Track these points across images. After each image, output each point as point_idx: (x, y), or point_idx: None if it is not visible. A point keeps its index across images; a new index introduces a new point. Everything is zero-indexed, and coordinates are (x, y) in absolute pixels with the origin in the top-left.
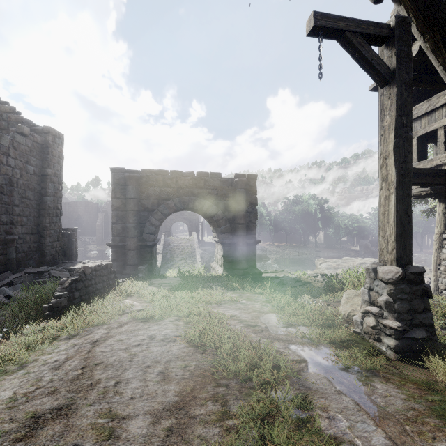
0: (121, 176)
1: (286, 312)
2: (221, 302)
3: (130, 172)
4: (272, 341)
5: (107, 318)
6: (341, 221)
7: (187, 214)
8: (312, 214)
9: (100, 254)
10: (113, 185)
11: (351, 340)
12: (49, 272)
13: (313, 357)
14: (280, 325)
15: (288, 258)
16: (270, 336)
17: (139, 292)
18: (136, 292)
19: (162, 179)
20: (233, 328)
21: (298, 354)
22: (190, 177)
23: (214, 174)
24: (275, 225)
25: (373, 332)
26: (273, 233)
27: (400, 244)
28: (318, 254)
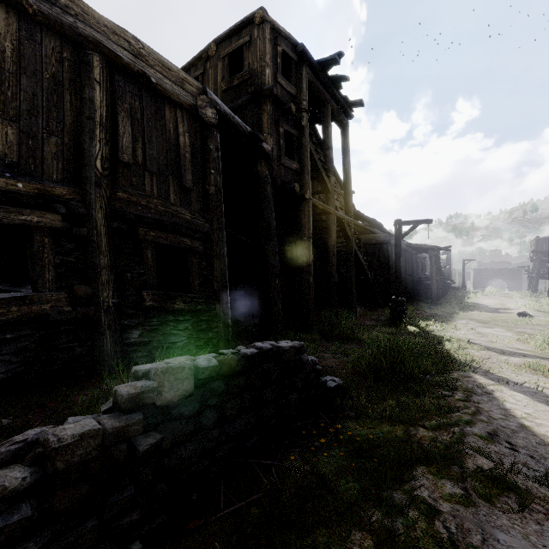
0: (475, 270)
1: None
2: None
3: (478, 269)
4: None
5: None
6: None
7: None
8: None
9: None
10: (473, 272)
11: None
12: None
13: None
14: None
15: None
16: None
17: None
18: None
19: (487, 271)
20: None
21: None
22: (497, 270)
23: (505, 268)
24: None
25: None
26: None
27: (528, 285)
28: None
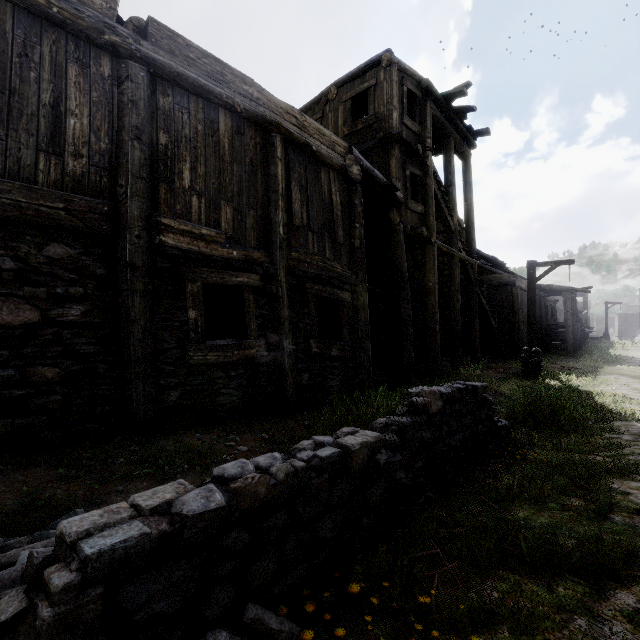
0: (621, 315)
1: None
2: None
3: (625, 314)
4: None
5: None
6: None
7: None
8: None
9: None
10: (618, 318)
11: None
12: None
13: None
14: None
15: None
16: None
17: None
18: None
19: (638, 316)
20: None
21: None
22: None
23: None
24: None
25: None
26: None
27: None
28: None
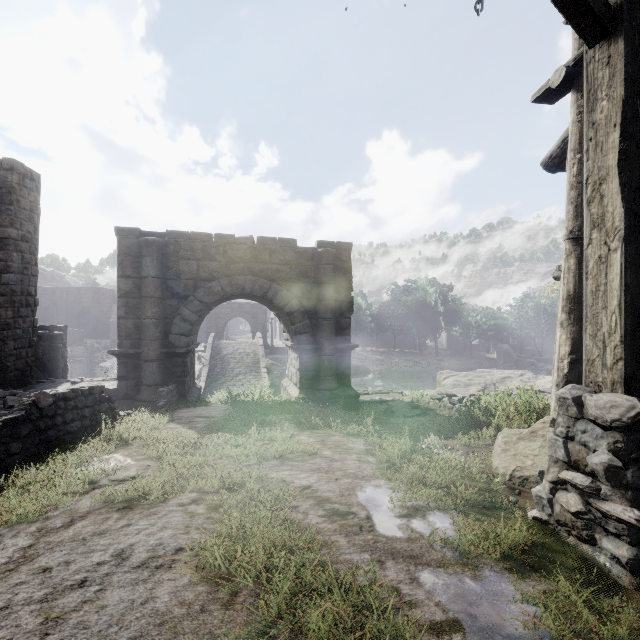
0: (133, 242)
1: (405, 478)
2: (288, 456)
3: (149, 235)
4: (381, 559)
5: (46, 505)
6: (472, 318)
7: (249, 306)
8: (431, 307)
9: (115, 366)
10: (120, 255)
11: (538, 543)
12: (4, 400)
13: (479, 613)
14: (396, 512)
15: (397, 371)
16: (376, 546)
17: (143, 437)
18: (140, 436)
19: (201, 247)
20: (302, 522)
21: (442, 602)
22: (247, 245)
23: (285, 241)
24: (378, 323)
25: (578, 523)
26: (375, 334)
27: (631, 351)
28: (439, 364)
